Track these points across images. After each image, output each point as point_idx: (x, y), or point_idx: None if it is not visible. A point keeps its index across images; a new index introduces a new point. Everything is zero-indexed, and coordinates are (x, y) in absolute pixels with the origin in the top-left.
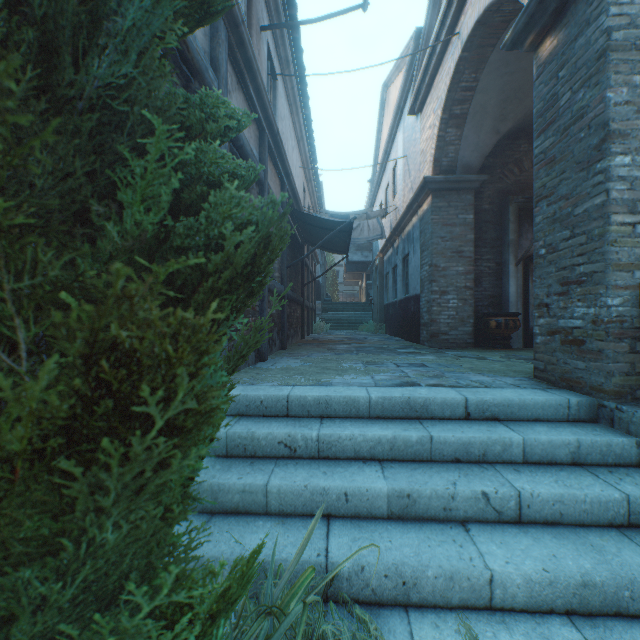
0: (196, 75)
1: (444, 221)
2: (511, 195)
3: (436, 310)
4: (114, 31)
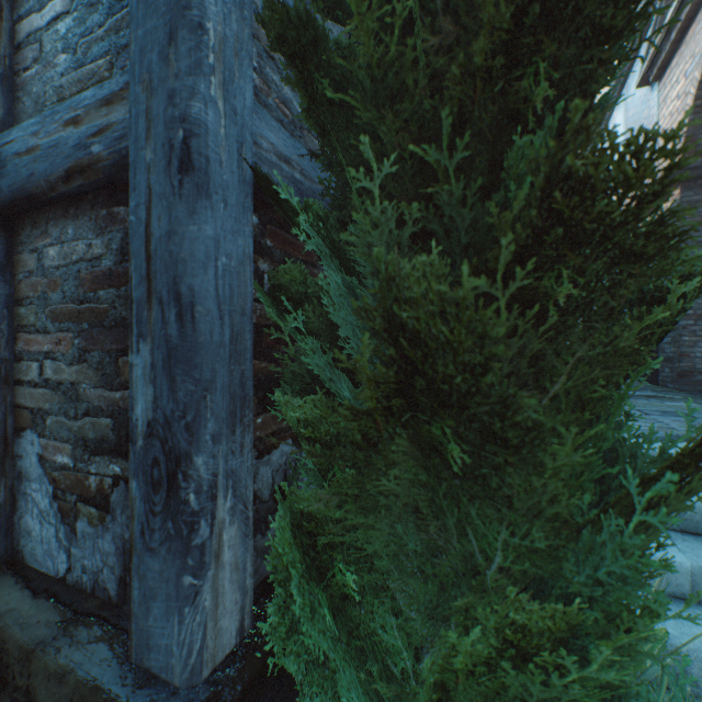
0: None
1: (701, 220)
2: None
3: (688, 341)
4: None
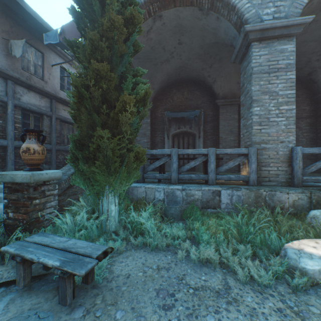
0: None
1: None
2: (169, 110)
3: None
4: None
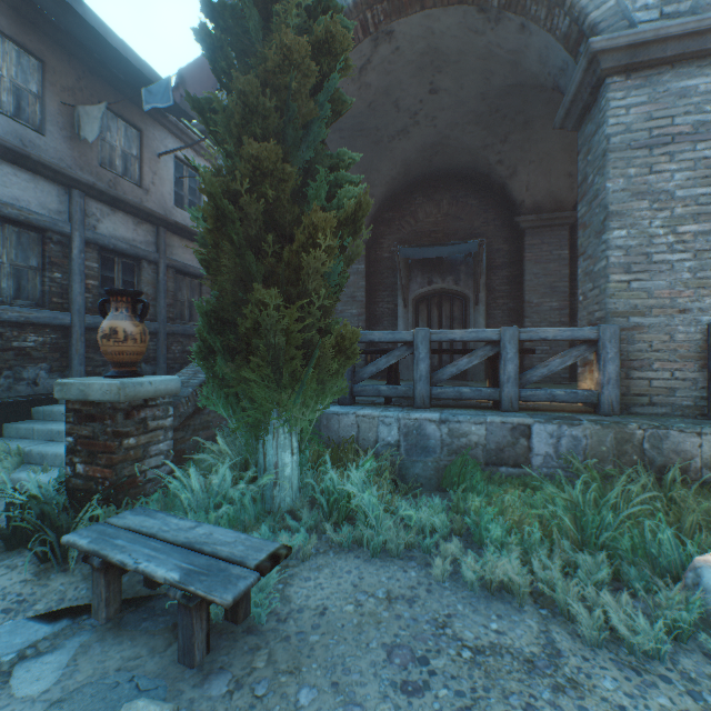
0: (48, 230)
1: None
2: (408, 244)
3: None
4: None
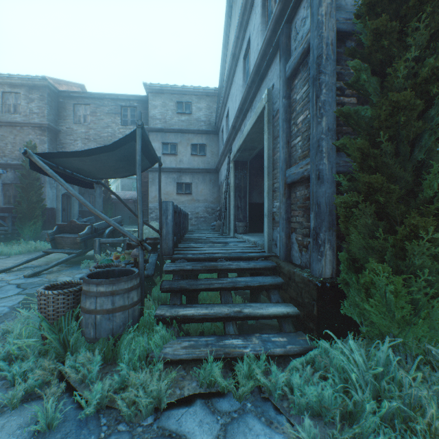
0: None
1: None
2: None
3: None
4: (419, 145)
